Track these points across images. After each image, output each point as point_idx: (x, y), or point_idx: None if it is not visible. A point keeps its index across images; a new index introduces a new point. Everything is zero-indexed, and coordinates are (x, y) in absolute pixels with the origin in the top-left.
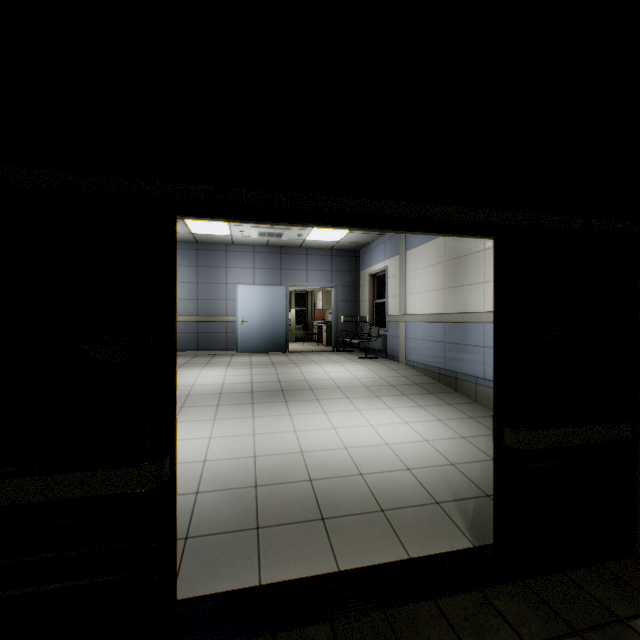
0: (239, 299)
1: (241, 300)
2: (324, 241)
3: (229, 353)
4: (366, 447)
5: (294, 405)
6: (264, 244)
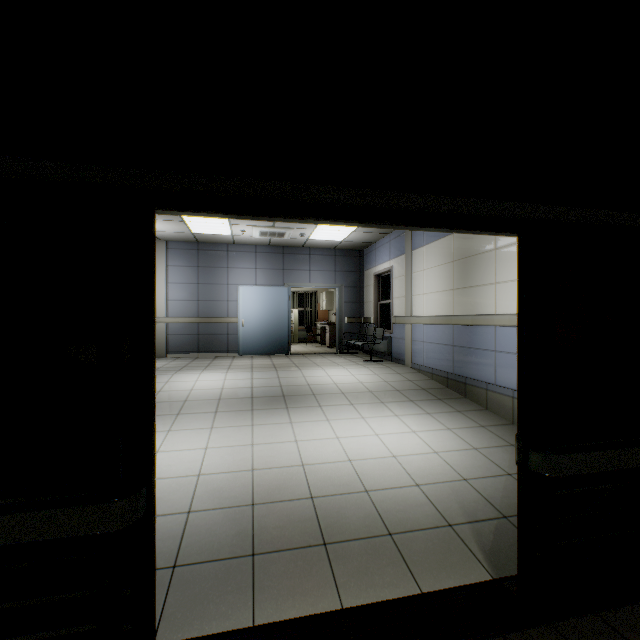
0: (240, 300)
1: (243, 301)
2: (327, 241)
3: (230, 355)
4: (371, 459)
5: (295, 412)
6: (266, 244)
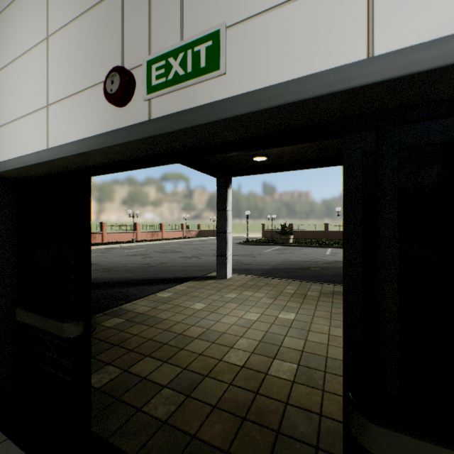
0: None
1: None
2: None
3: None
4: None
5: None
6: None
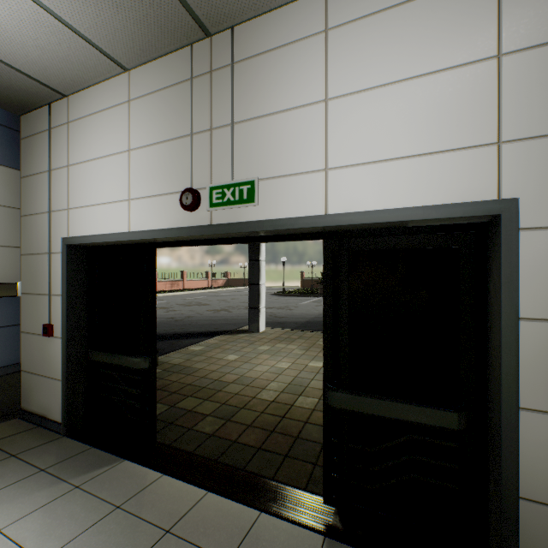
0: None
1: None
2: None
3: None
4: None
5: None
6: None
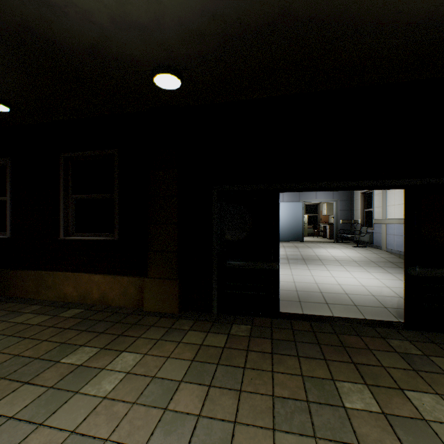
0: None
1: None
2: None
3: None
4: (350, 285)
5: (310, 266)
6: None
